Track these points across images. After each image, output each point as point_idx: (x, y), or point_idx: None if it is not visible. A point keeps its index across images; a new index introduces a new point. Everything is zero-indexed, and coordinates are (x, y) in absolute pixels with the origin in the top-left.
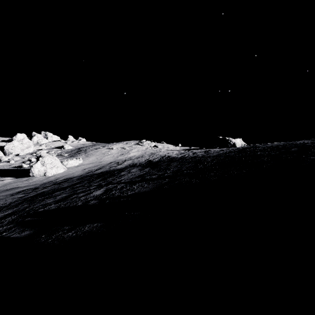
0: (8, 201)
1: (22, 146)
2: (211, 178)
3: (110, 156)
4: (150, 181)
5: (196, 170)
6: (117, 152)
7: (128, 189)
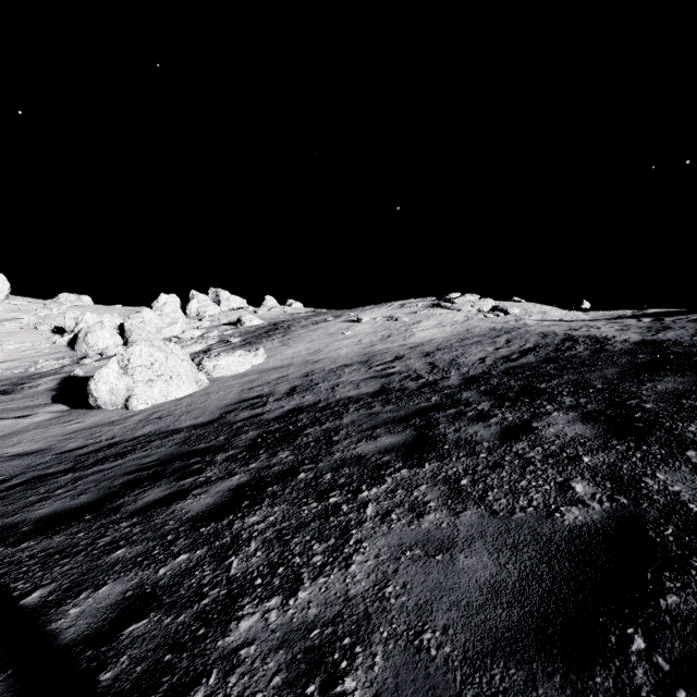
0: None
1: (160, 321)
2: None
3: (350, 343)
4: None
5: None
6: (373, 330)
7: None
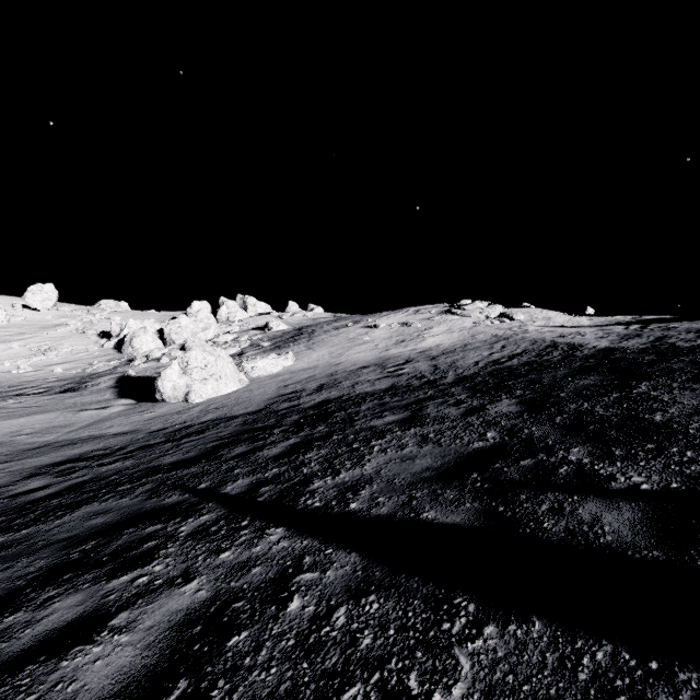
0: None
1: (195, 326)
2: None
3: (368, 348)
4: (635, 672)
5: None
6: (389, 335)
7: None
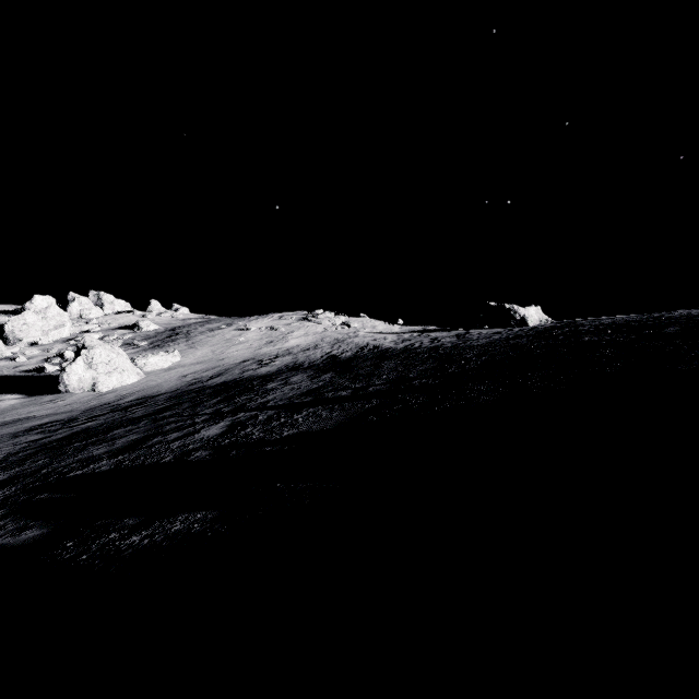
0: (4, 450)
1: (45, 324)
2: (481, 399)
3: (244, 347)
4: (335, 405)
5: (441, 377)
6: (260, 337)
7: (284, 424)
